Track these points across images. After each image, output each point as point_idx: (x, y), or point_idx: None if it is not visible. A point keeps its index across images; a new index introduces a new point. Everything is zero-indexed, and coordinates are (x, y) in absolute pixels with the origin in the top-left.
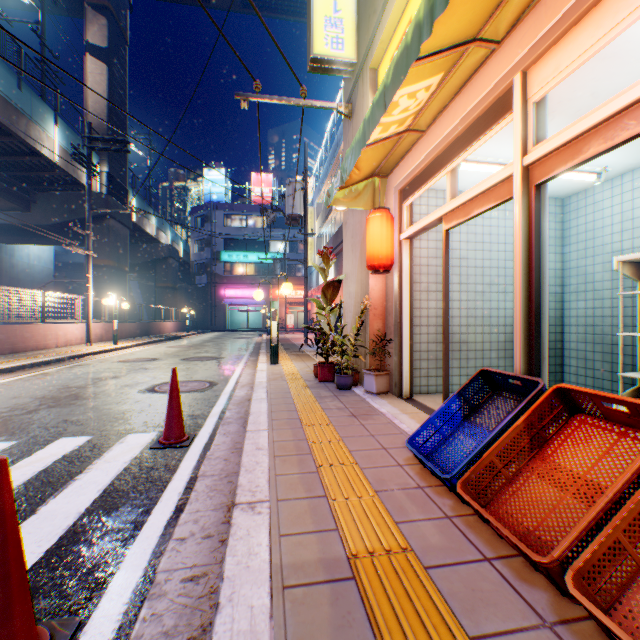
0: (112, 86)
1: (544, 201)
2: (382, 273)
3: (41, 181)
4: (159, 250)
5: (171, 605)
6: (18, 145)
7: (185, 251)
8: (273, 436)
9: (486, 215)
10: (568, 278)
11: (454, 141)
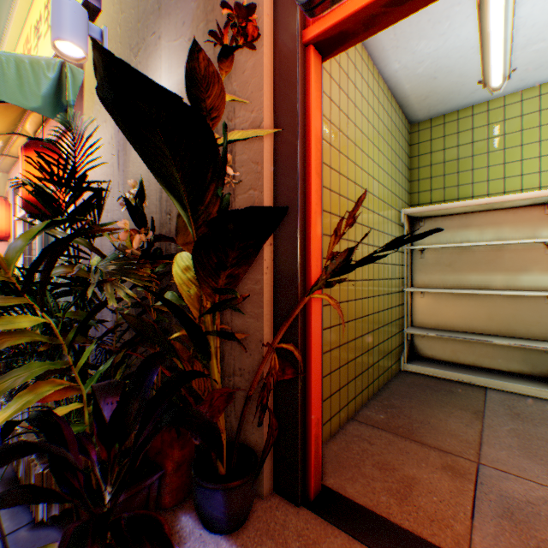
0: None
1: None
2: (2, 241)
3: None
4: None
5: None
6: None
7: None
8: None
9: None
10: None
11: None
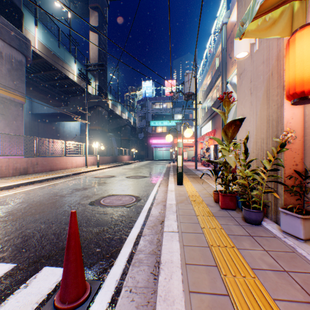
0: (100, 44)
1: None
2: (309, 101)
3: (71, 92)
4: (122, 122)
5: None
6: (60, 75)
7: (134, 122)
8: None
9: None
10: None
11: None
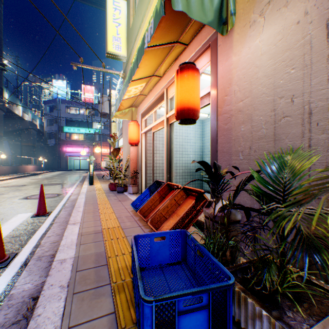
0: None
1: (173, 128)
2: (135, 146)
3: None
4: (23, 124)
5: (47, 247)
6: None
7: (41, 125)
8: (85, 208)
9: (175, 125)
10: (204, 149)
11: (154, 102)
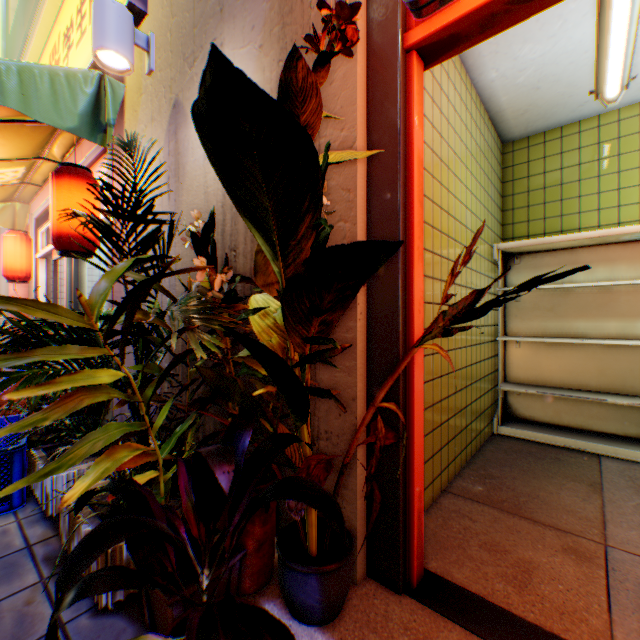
0: None
1: None
2: (22, 283)
3: None
4: None
5: None
6: None
7: None
8: None
9: None
10: None
11: None
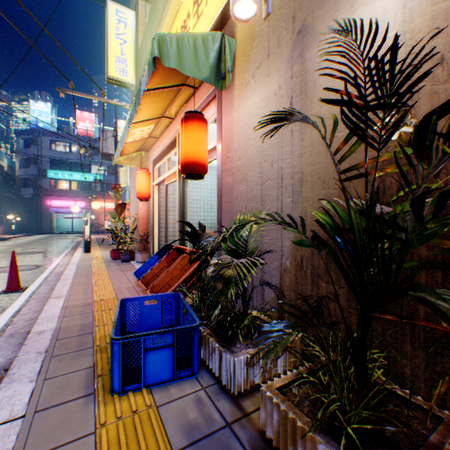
0: None
1: (188, 182)
2: (145, 201)
3: None
4: None
5: (22, 324)
6: None
7: (10, 166)
8: (75, 280)
9: None
10: None
11: (167, 148)
